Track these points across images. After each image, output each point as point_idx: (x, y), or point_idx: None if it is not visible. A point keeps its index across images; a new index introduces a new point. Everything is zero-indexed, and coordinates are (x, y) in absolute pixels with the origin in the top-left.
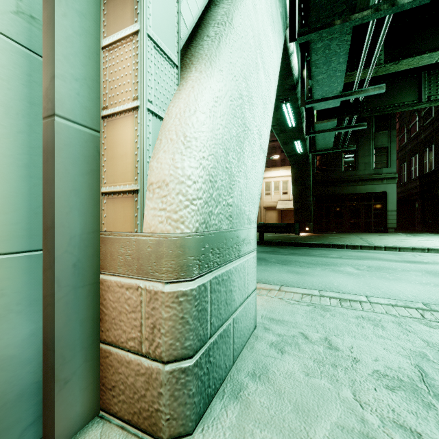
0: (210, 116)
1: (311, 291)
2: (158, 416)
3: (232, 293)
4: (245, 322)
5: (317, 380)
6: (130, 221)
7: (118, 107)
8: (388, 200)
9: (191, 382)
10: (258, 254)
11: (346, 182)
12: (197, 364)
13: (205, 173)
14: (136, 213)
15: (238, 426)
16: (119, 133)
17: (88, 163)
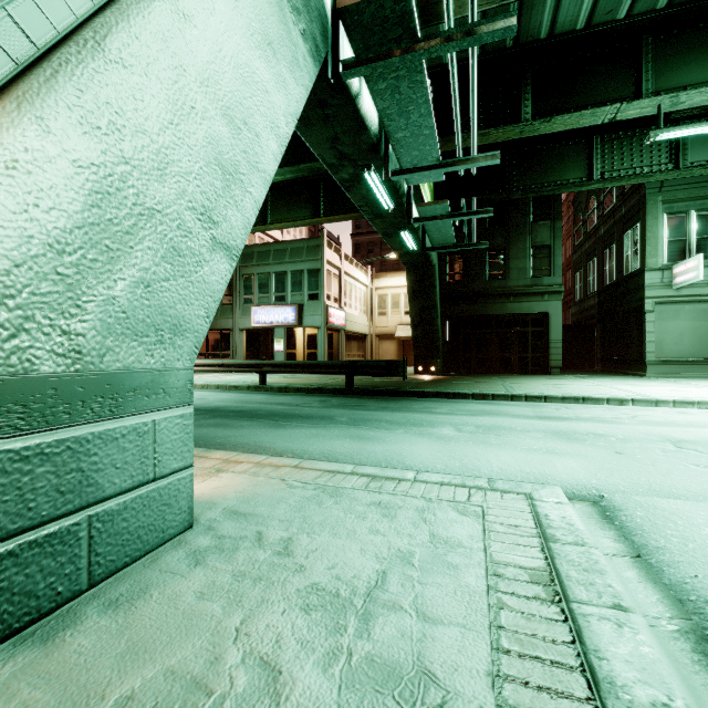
0: None
1: (344, 466)
2: None
3: (87, 475)
4: (146, 519)
5: (208, 604)
6: None
7: None
8: (551, 325)
9: None
10: (328, 410)
11: (492, 297)
12: None
13: None
14: None
15: None
16: None
17: None
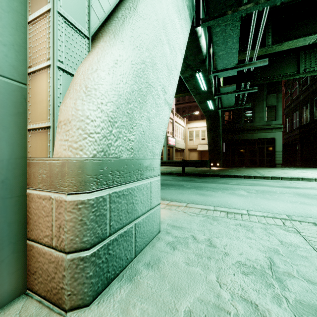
0: (110, 74)
1: (209, 207)
2: (62, 292)
3: (134, 205)
4: (149, 227)
5: (193, 268)
6: (45, 149)
7: (38, 66)
8: (276, 144)
9: (88, 267)
10: (179, 182)
11: (246, 130)
12: (94, 255)
13: (104, 115)
14: (49, 143)
15: (125, 300)
16: (38, 85)
17: (15, 107)
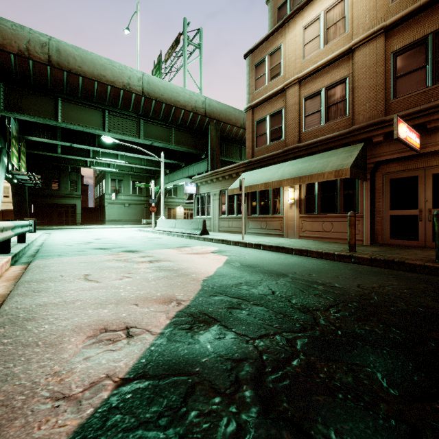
0: None
1: None
2: None
3: None
4: None
5: None
6: None
7: None
8: (77, 208)
9: None
10: None
11: (54, 196)
12: None
13: None
14: None
15: None
16: None
17: None
